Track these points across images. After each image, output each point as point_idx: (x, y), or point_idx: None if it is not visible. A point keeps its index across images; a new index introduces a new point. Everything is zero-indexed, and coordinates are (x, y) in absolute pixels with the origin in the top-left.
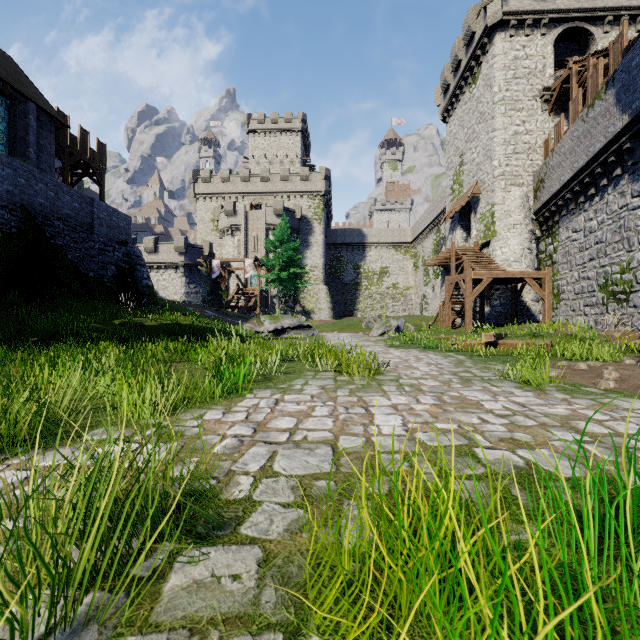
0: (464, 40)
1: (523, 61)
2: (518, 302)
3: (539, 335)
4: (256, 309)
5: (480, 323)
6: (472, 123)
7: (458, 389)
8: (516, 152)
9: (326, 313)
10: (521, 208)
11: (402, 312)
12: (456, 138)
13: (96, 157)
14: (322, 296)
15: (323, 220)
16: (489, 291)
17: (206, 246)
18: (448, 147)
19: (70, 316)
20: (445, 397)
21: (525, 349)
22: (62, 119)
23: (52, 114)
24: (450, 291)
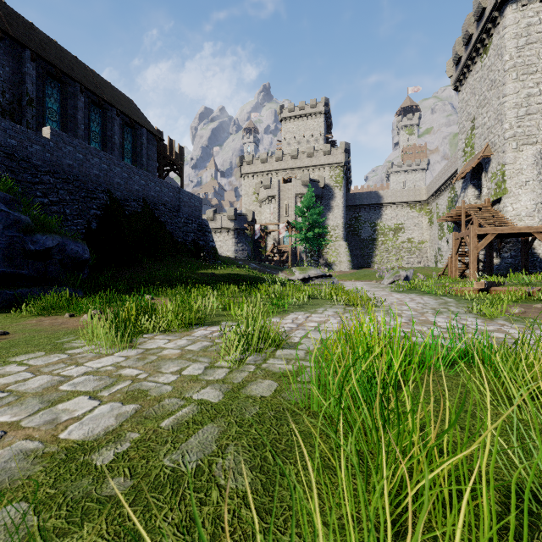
0: (474, 16)
1: (537, 26)
2: (530, 254)
3: (532, 284)
4: (287, 262)
5: (487, 273)
6: (483, 90)
7: (427, 316)
8: (529, 113)
9: (345, 265)
10: (534, 166)
11: (417, 264)
12: (468, 105)
13: (178, 157)
14: (342, 251)
15: (343, 187)
16: (499, 244)
17: (250, 214)
18: (460, 113)
19: (172, 268)
20: (414, 319)
21: (507, 294)
22: (160, 135)
23: (155, 133)
24: (456, 245)
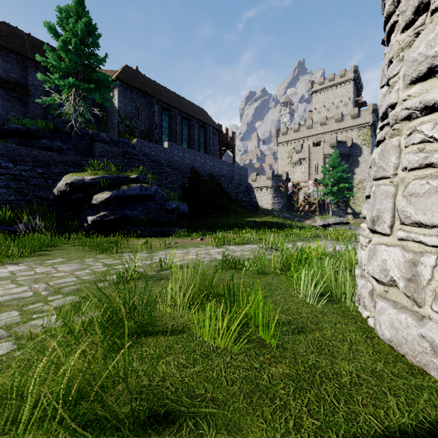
0: None
1: None
2: None
3: None
4: (316, 212)
5: None
6: None
7: None
8: None
9: None
10: None
11: None
12: None
13: (231, 140)
14: None
15: (371, 143)
16: None
17: (284, 174)
18: None
19: (229, 217)
20: None
21: None
22: (220, 129)
23: (217, 128)
24: None
